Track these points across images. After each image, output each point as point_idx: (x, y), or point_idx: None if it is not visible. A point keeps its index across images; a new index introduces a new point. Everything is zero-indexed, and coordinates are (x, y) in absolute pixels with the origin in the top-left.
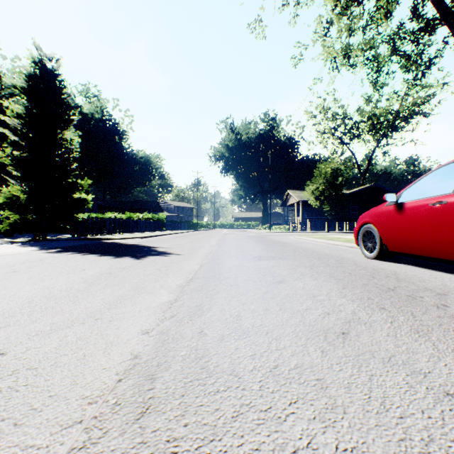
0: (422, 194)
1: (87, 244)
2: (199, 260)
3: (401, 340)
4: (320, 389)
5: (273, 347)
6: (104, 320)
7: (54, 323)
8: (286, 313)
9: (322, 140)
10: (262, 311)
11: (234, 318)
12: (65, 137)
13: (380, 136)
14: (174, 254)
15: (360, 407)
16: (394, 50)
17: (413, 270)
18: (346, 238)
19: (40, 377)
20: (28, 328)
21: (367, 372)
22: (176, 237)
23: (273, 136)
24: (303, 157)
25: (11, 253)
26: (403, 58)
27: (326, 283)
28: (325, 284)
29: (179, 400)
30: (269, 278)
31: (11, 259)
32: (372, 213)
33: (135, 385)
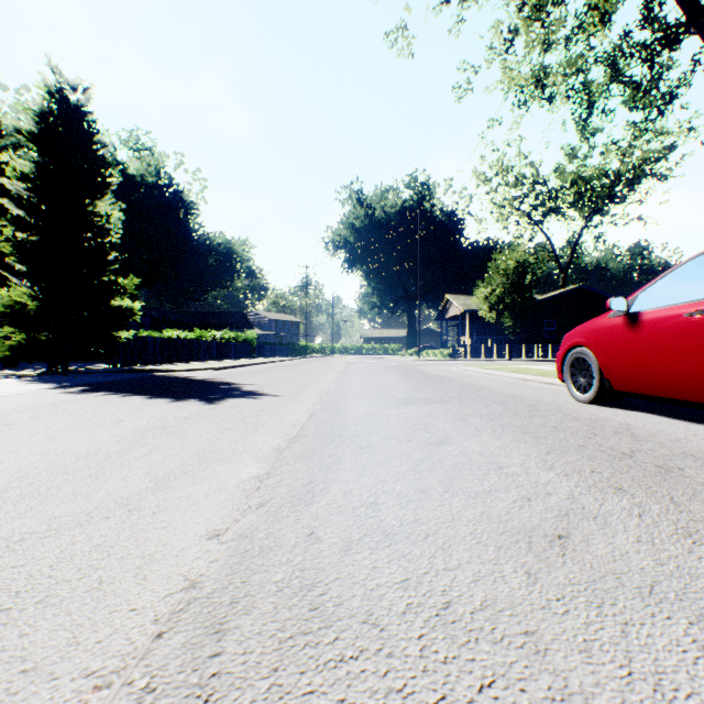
0: (671, 297)
1: (132, 379)
2: (309, 405)
3: (664, 551)
4: (534, 655)
5: (439, 566)
6: (144, 513)
7: (56, 518)
8: (457, 498)
9: (500, 217)
10: (415, 495)
11: (368, 508)
12: (98, 211)
13: (591, 211)
14: (268, 395)
15: (617, 697)
16: (615, 74)
17: (657, 422)
18: (540, 370)
19: (11, 629)
20: (8, 526)
21: (616, 616)
22: (272, 368)
23: (424, 211)
24: (471, 244)
25: (8, 394)
26: (628, 87)
27: (518, 444)
28: (517, 445)
29: (267, 680)
30: (423, 435)
31: (6, 404)
32: (587, 330)
33: (187, 646)
